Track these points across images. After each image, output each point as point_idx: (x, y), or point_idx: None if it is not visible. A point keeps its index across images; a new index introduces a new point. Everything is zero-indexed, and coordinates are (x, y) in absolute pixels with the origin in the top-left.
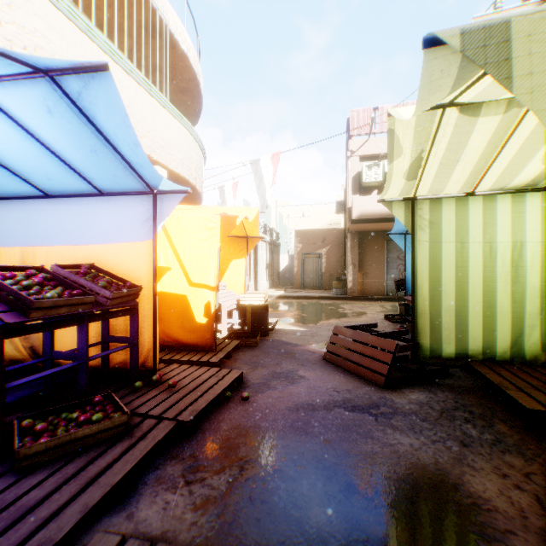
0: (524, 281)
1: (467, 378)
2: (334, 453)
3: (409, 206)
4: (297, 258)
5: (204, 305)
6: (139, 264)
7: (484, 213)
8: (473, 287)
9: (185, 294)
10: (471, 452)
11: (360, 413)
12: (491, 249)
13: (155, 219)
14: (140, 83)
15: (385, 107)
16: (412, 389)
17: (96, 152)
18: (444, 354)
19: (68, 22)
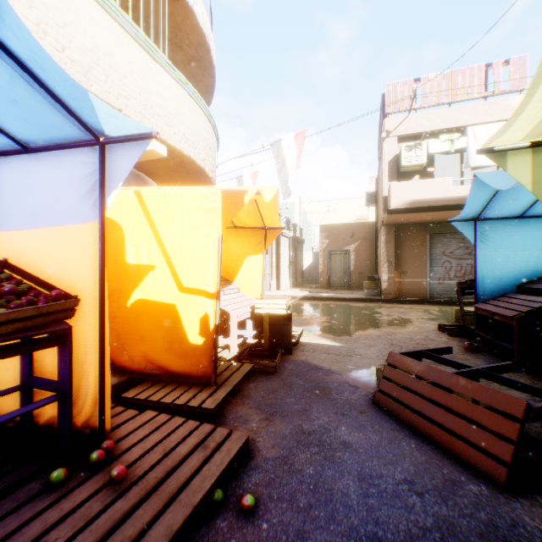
0: None
1: None
2: None
3: (539, 157)
4: (322, 256)
5: (199, 319)
6: (80, 261)
7: None
8: None
9: (174, 303)
10: None
11: None
12: None
13: (102, 185)
14: (125, 28)
15: (428, 77)
16: None
17: None
18: None
19: None
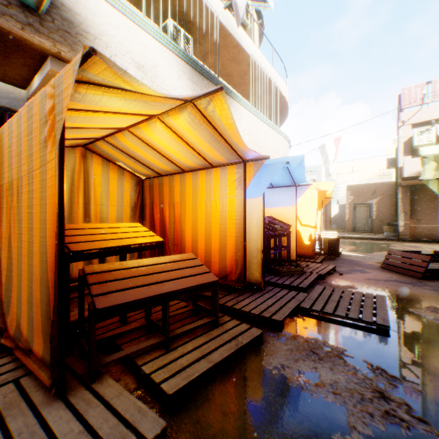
0: None
1: None
2: (390, 289)
3: (438, 182)
4: (348, 208)
5: (308, 235)
6: (288, 216)
7: None
8: None
9: (298, 230)
10: None
11: (403, 284)
12: None
13: (296, 197)
14: (269, 125)
15: (437, 79)
16: None
17: (283, 175)
18: None
19: (250, 113)
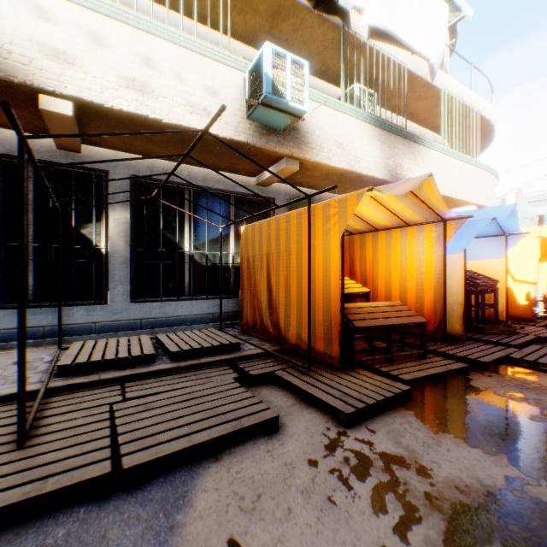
0: None
1: None
2: None
3: None
4: None
5: (524, 294)
6: (494, 270)
7: None
8: None
9: (509, 286)
10: None
11: None
12: None
13: (505, 248)
14: (466, 162)
15: None
16: None
17: (486, 225)
18: None
19: (441, 155)
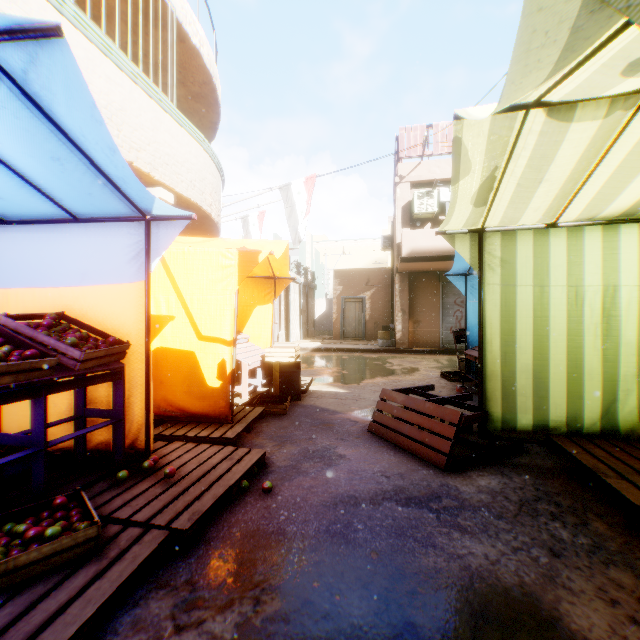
0: (618, 334)
1: (546, 455)
2: (385, 572)
3: (475, 240)
4: (336, 303)
5: (217, 365)
6: (127, 313)
7: (568, 249)
8: (556, 342)
9: (193, 351)
10: (565, 565)
11: (417, 508)
12: (578, 294)
13: (148, 254)
14: (136, 81)
15: (440, 124)
16: (481, 471)
17: (60, 160)
18: (520, 426)
19: None
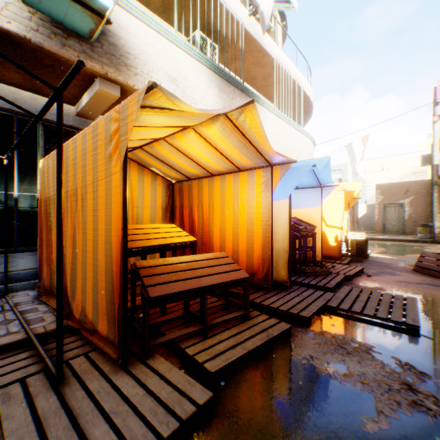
0: None
1: None
2: (421, 292)
3: None
4: (377, 208)
5: (334, 237)
6: (313, 217)
7: None
8: None
9: (324, 231)
10: None
11: (437, 287)
12: None
13: (322, 198)
14: (293, 126)
15: None
16: None
17: (308, 177)
18: None
19: (274, 116)
